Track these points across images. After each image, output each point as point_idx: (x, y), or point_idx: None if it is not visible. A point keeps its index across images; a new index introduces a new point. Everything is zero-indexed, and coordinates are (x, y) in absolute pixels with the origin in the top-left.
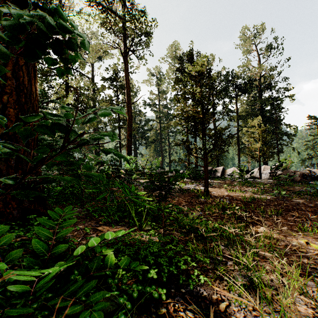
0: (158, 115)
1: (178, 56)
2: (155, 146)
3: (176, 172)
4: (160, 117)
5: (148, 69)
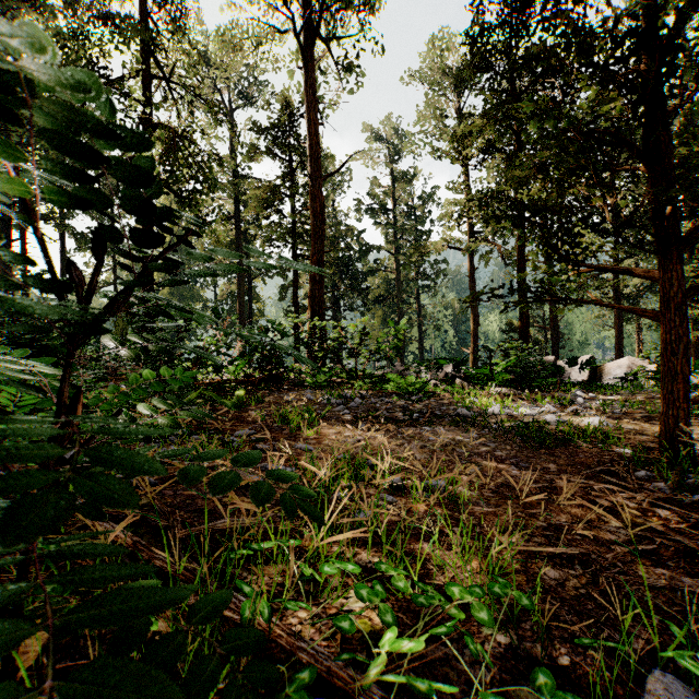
0: (393, 236)
1: (446, 66)
2: (385, 313)
3: (456, 367)
4: (398, 239)
5: (367, 124)
